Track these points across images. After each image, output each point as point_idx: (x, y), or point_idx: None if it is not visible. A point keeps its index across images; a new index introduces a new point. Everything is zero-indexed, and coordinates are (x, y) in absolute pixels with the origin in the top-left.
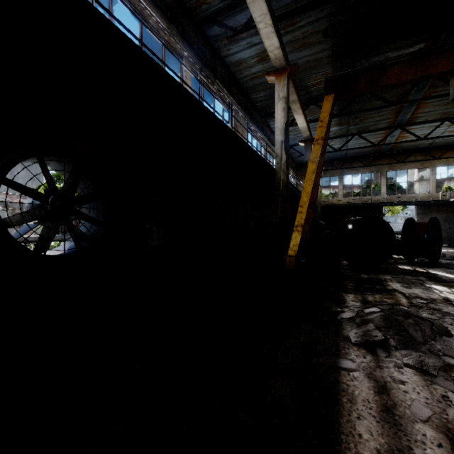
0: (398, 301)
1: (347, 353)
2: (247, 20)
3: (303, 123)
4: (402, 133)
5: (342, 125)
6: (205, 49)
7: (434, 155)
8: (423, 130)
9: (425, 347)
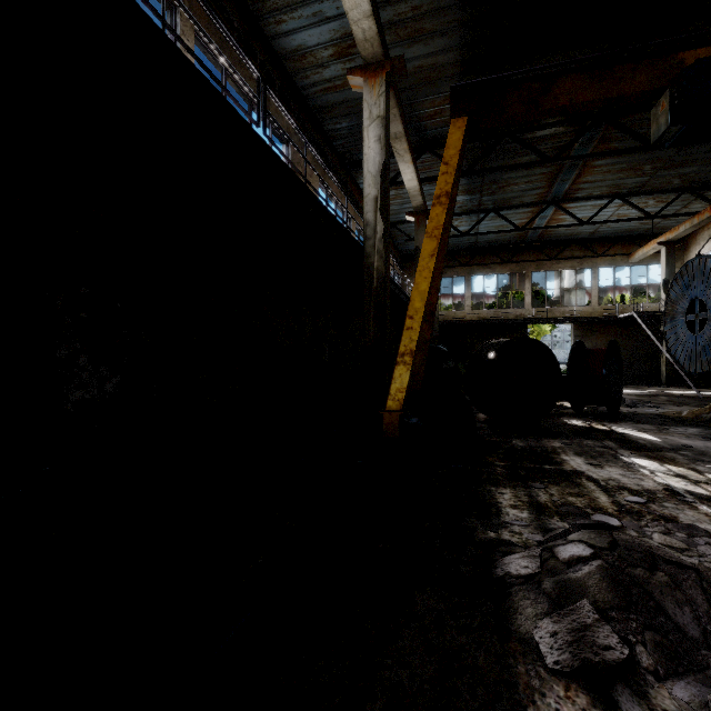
0: (594, 502)
1: None
2: None
3: (414, 181)
4: (556, 213)
5: (472, 193)
6: (230, 7)
7: (596, 251)
8: (584, 210)
9: None
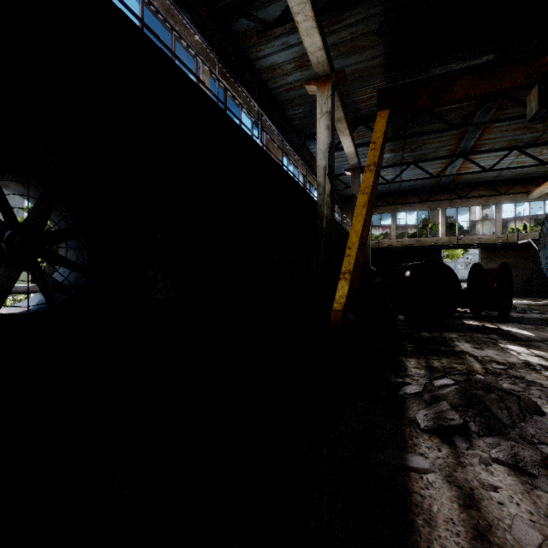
0: (470, 367)
1: (416, 444)
2: (282, 11)
3: (351, 147)
4: (465, 163)
5: (396, 151)
6: (229, 47)
7: (500, 190)
8: (488, 160)
9: (514, 432)
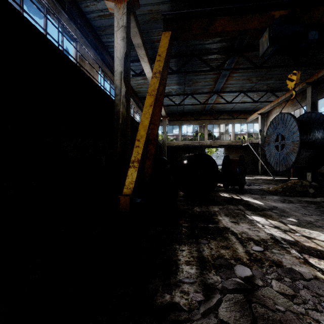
0: (236, 253)
1: None
2: None
3: (150, 73)
4: (217, 98)
5: (180, 85)
6: None
7: (234, 116)
8: (229, 97)
9: None
